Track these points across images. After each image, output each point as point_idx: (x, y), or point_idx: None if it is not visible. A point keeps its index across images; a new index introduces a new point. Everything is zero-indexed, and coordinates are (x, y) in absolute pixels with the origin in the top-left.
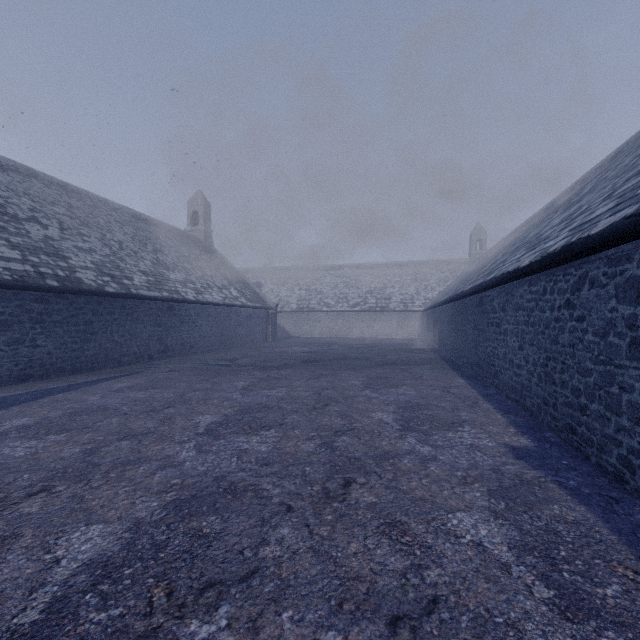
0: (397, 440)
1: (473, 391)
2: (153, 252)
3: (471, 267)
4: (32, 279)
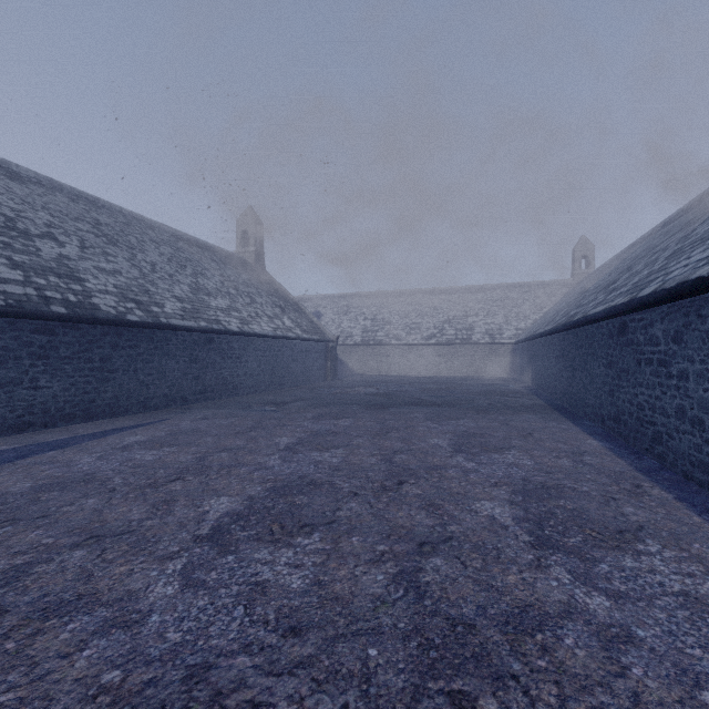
0: (534, 572)
1: (621, 462)
2: (193, 275)
3: (578, 289)
4: (32, 305)
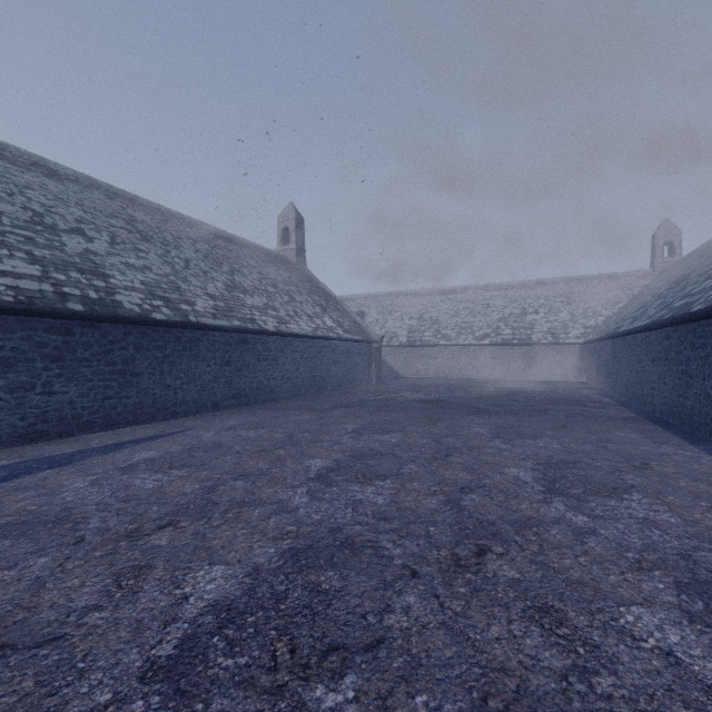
0: None
1: None
2: (229, 273)
3: (665, 279)
4: (46, 301)
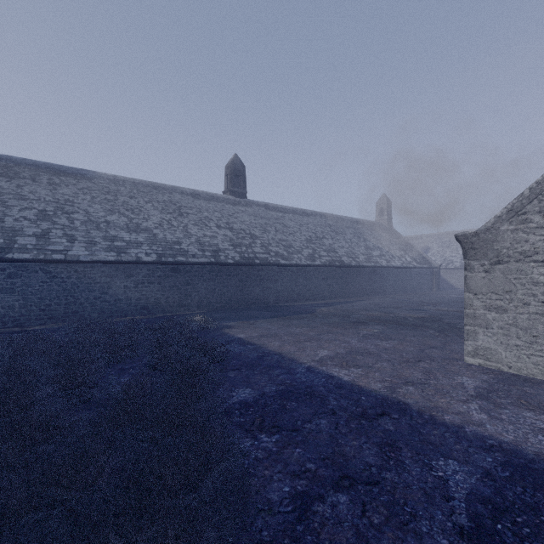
0: None
1: None
2: (363, 241)
3: None
4: (332, 263)
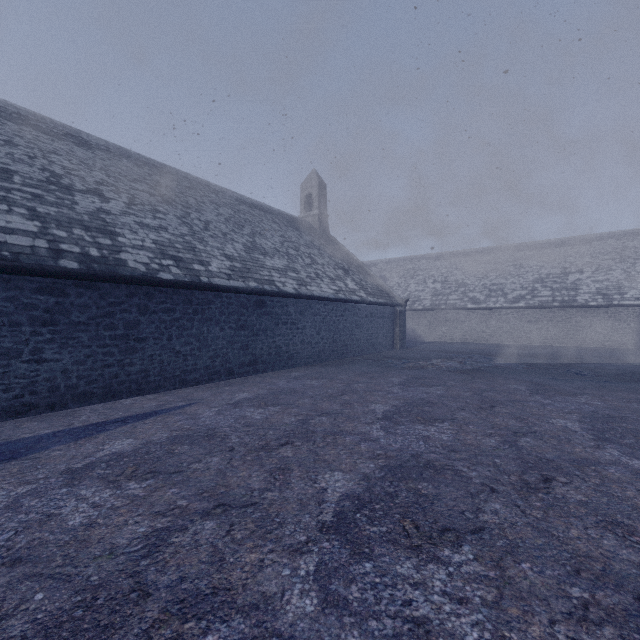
0: None
1: None
2: (250, 235)
3: None
4: (35, 258)
